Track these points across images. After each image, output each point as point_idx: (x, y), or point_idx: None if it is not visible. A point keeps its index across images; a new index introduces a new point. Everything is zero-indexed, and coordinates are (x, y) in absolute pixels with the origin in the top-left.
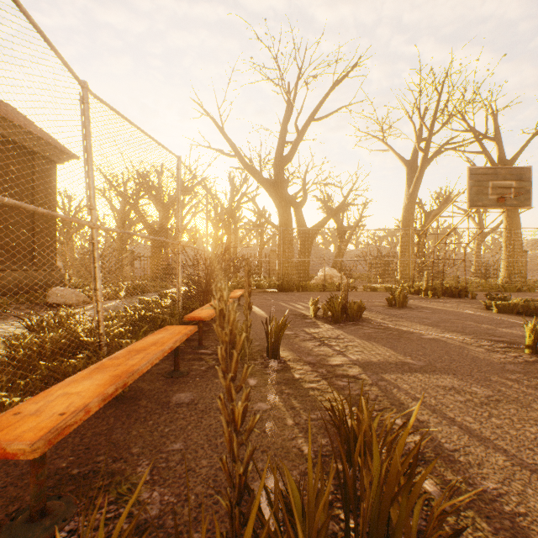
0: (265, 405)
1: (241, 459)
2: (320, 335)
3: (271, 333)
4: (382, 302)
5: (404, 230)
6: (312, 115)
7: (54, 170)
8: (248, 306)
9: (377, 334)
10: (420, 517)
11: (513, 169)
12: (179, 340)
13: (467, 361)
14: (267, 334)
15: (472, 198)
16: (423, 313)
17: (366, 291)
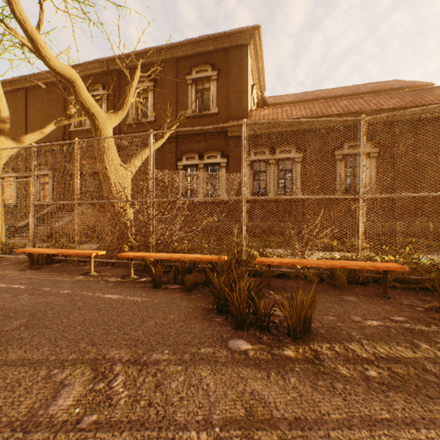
0: (357, 319)
1: None
2: None
3: None
4: None
5: None
6: None
7: None
8: None
9: None
10: (267, 341)
11: None
12: (357, 266)
13: None
14: None
15: None
16: None
17: None
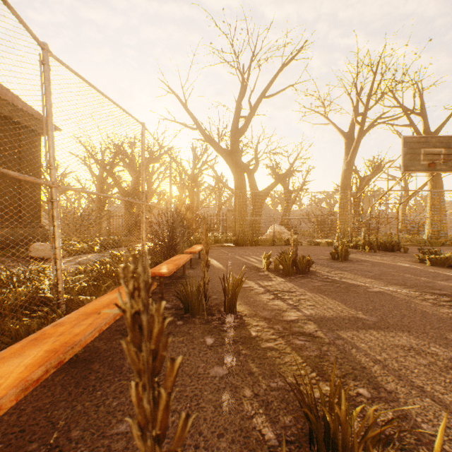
0: (222, 370)
1: (194, 447)
2: (273, 288)
3: (228, 289)
4: (325, 255)
5: (343, 193)
6: (263, 93)
7: (39, 140)
8: (206, 263)
9: (326, 288)
10: None
11: (442, 138)
12: None
13: (417, 316)
14: (224, 290)
15: (406, 164)
16: (364, 266)
17: (310, 245)
